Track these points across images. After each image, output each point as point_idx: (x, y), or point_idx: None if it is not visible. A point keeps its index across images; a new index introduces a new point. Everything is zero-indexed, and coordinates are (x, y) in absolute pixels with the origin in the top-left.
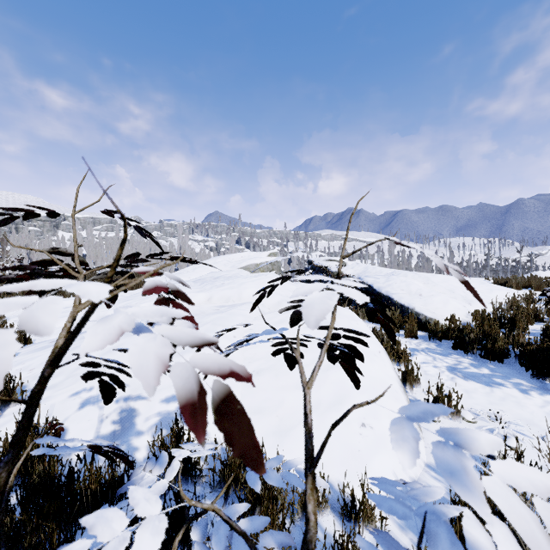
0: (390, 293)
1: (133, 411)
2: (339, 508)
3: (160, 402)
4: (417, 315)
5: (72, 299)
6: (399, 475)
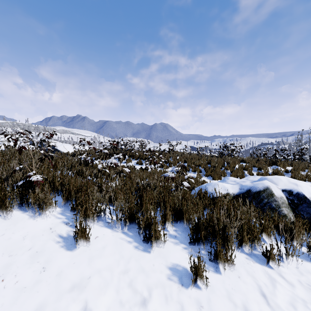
0: (57, 148)
1: None
2: None
3: None
4: (61, 152)
5: None
6: None
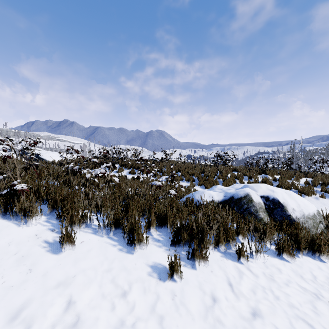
0: (42, 156)
1: None
2: None
3: None
4: (46, 160)
5: None
6: None
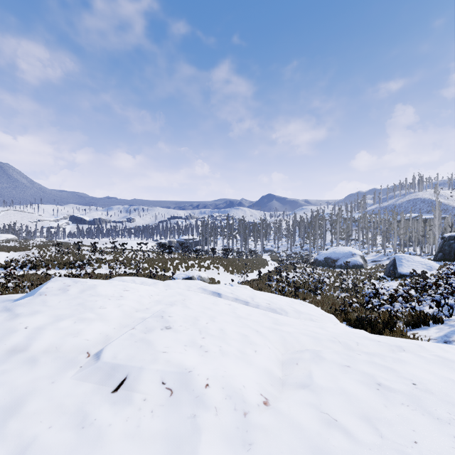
0: None
1: None
2: None
3: None
4: None
5: None
6: None
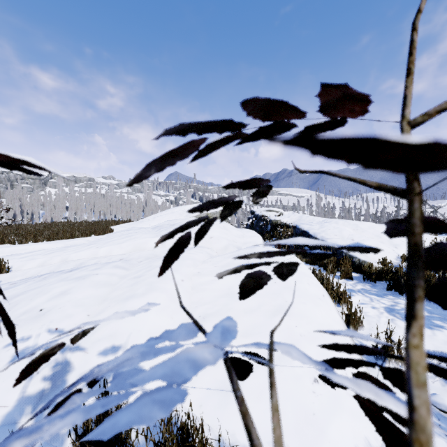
0: (325, 238)
1: (68, 364)
2: None
3: (97, 355)
4: (351, 258)
5: (43, 243)
6: (361, 445)
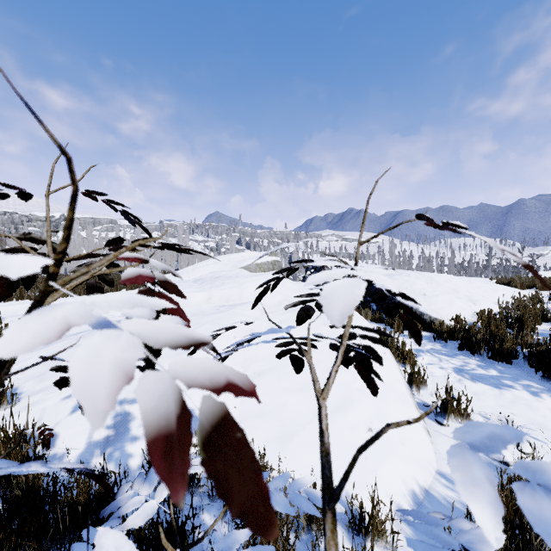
0: None
1: (128, 415)
2: (347, 520)
3: None
4: (421, 315)
5: (70, 299)
6: (409, 484)
